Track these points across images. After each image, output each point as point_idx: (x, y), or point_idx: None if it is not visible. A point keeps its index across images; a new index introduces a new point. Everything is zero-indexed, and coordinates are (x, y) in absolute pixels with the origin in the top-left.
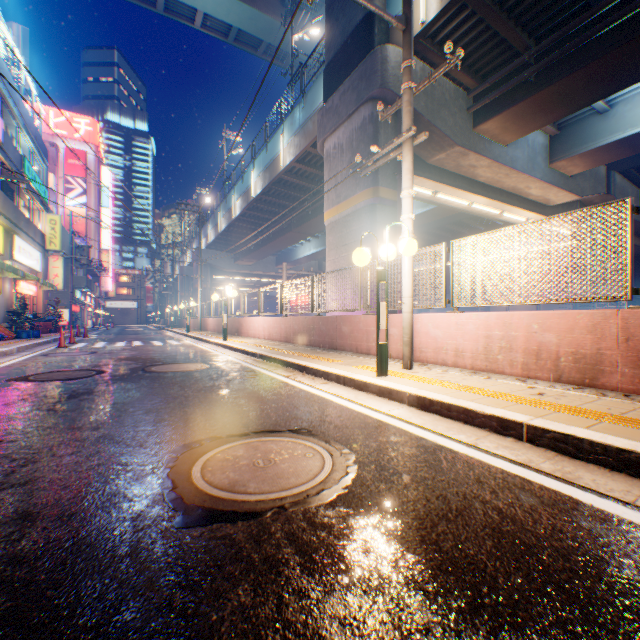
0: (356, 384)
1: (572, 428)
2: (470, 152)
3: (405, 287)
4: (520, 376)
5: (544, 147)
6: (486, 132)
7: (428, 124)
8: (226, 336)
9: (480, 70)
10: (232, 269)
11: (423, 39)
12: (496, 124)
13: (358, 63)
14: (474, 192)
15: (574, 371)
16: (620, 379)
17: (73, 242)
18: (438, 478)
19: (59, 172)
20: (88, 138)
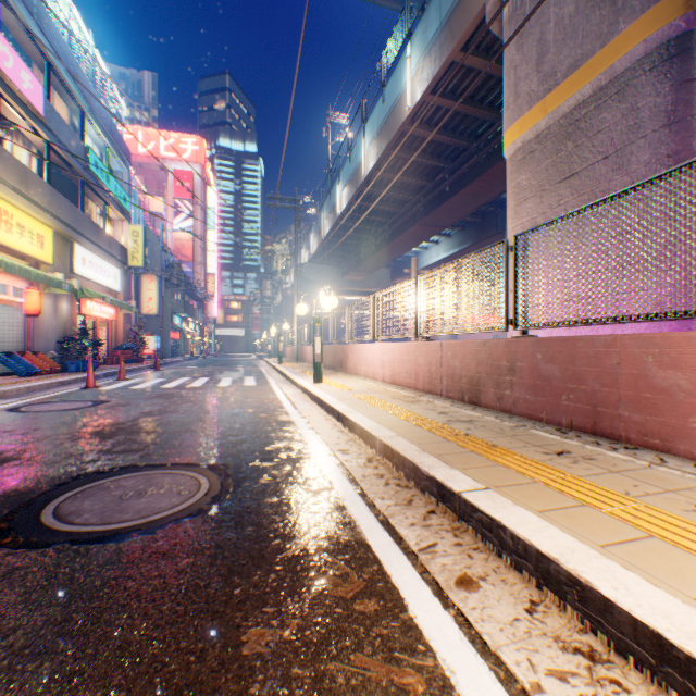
0: None
1: None
2: None
3: None
4: None
5: None
6: None
7: None
8: (319, 375)
9: None
10: (338, 286)
11: None
12: None
13: None
14: None
15: None
16: None
17: (163, 259)
18: None
19: (168, 196)
20: (194, 158)
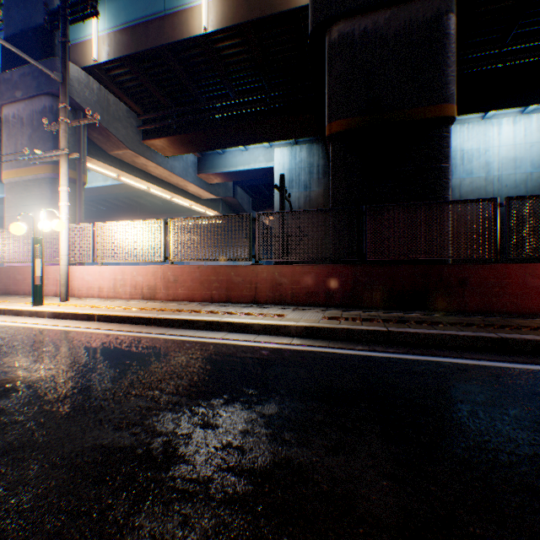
0: (15, 312)
1: (115, 312)
2: (141, 156)
3: (63, 249)
4: (130, 299)
5: (195, 163)
6: (153, 146)
7: (106, 129)
8: None
9: (146, 105)
10: None
11: (99, 69)
12: (158, 143)
13: (40, 58)
14: (150, 181)
15: (149, 293)
16: (163, 295)
17: None
18: (37, 336)
19: None
20: None
